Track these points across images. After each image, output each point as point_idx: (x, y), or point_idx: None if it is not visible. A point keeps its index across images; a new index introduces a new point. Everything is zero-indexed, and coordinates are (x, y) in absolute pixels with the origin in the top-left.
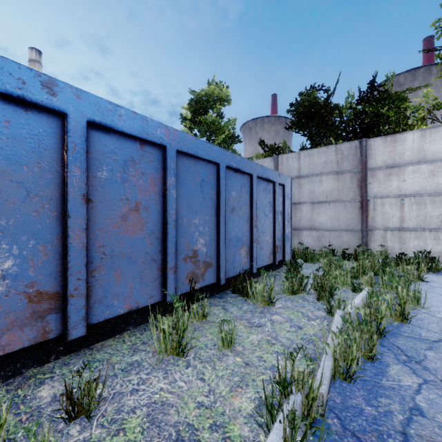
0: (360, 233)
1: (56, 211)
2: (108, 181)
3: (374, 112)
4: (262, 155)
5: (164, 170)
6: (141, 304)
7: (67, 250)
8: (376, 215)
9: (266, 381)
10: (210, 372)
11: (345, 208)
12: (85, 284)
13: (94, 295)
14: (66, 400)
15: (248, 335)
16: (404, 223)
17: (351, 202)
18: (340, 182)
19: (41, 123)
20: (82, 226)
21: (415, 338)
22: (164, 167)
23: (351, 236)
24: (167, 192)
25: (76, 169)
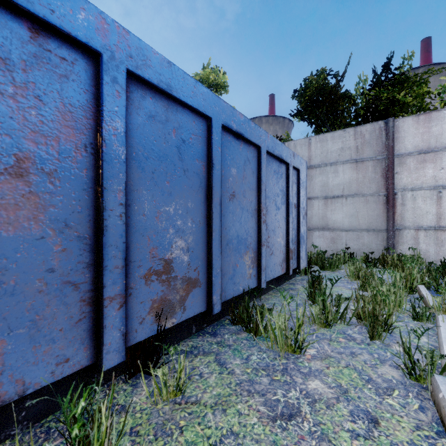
0: (385, 233)
1: None
2: None
3: (389, 98)
4: None
5: (98, 102)
6: (33, 384)
7: None
8: (405, 212)
9: None
10: None
11: (366, 204)
12: None
13: None
14: None
15: None
16: (442, 221)
17: (373, 196)
18: (360, 172)
19: None
20: None
21: None
22: (97, 96)
23: (374, 237)
24: (103, 146)
25: None
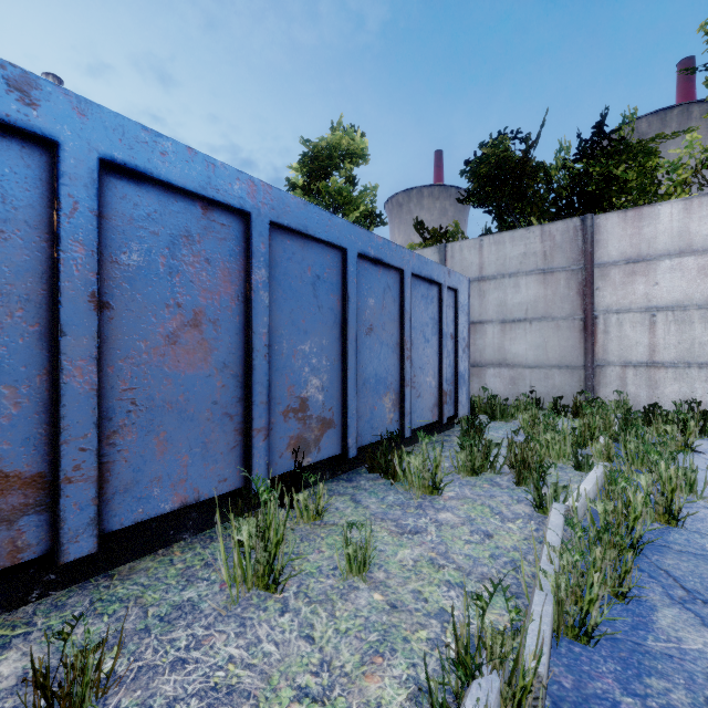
0: (582, 371)
1: (39, 323)
2: (142, 271)
3: (603, 174)
4: (419, 245)
5: (248, 255)
6: (204, 494)
7: (59, 395)
8: (608, 342)
9: (429, 642)
10: (325, 623)
11: (557, 331)
12: (96, 458)
13: (115, 478)
14: (34, 690)
15: (395, 549)
16: (656, 354)
17: (567, 320)
18: (549, 287)
19: (8, 157)
20: (89, 352)
21: (695, 555)
22: (246, 250)
23: (568, 376)
24: (252, 294)
25: (77, 246)
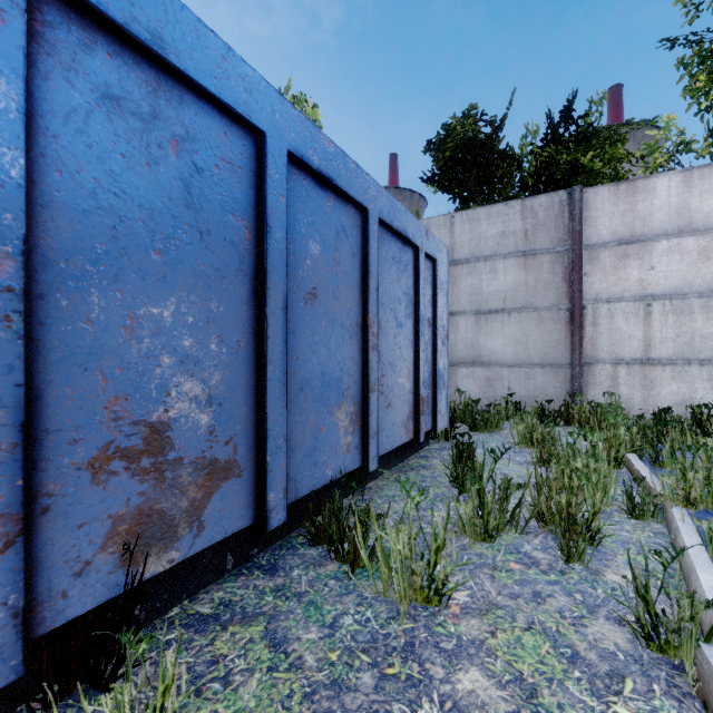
0: (568, 369)
1: None
2: None
3: (570, 162)
4: None
5: None
6: None
7: None
8: (598, 336)
9: None
10: None
11: (540, 323)
12: None
13: None
14: None
15: None
16: (651, 350)
17: (551, 311)
18: (531, 272)
19: None
20: None
21: None
22: None
23: (552, 376)
24: None
25: None
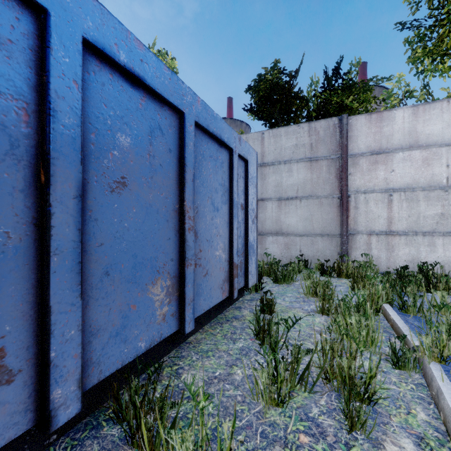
0: (338, 238)
1: None
2: None
3: (338, 102)
4: None
5: None
6: None
7: None
8: (358, 215)
9: None
10: None
11: (321, 206)
12: None
13: None
14: None
15: None
16: (392, 225)
17: (328, 198)
18: (315, 172)
19: None
20: None
21: None
22: None
23: (328, 242)
24: None
25: None
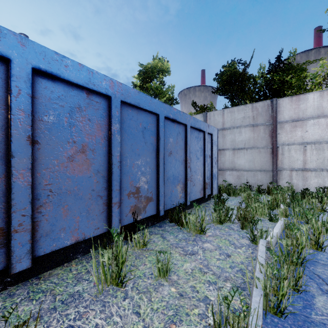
0: (271, 172)
1: (0, 151)
2: (55, 125)
3: (280, 79)
4: (194, 113)
5: (109, 117)
6: (87, 236)
7: (10, 188)
8: (283, 159)
9: (199, 315)
10: (146, 305)
11: (259, 153)
12: (31, 219)
13: (41, 229)
14: None
15: (182, 263)
16: (306, 165)
17: (264, 148)
18: (256, 133)
19: None
20: (27, 166)
21: None
22: (109, 115)
23: (264, 175)
24: (112, 136)
25: (20, 112)
